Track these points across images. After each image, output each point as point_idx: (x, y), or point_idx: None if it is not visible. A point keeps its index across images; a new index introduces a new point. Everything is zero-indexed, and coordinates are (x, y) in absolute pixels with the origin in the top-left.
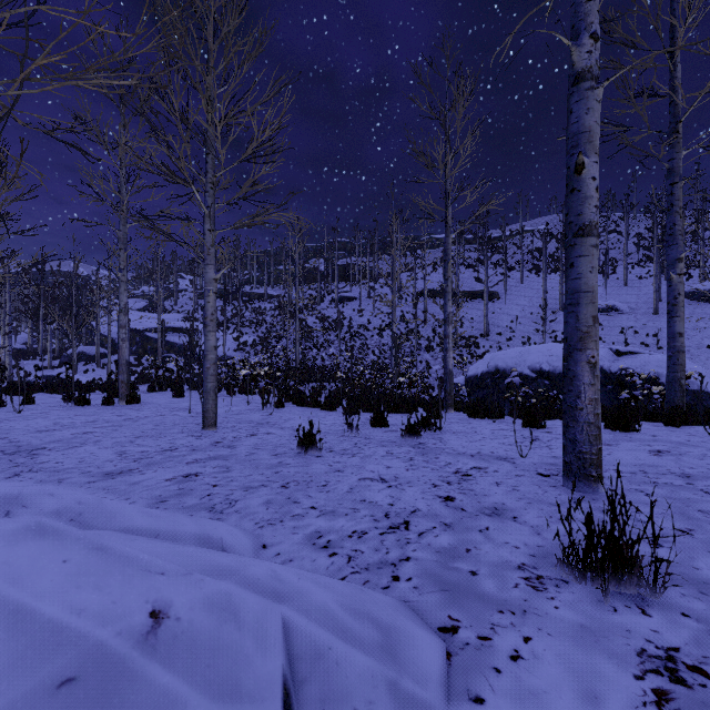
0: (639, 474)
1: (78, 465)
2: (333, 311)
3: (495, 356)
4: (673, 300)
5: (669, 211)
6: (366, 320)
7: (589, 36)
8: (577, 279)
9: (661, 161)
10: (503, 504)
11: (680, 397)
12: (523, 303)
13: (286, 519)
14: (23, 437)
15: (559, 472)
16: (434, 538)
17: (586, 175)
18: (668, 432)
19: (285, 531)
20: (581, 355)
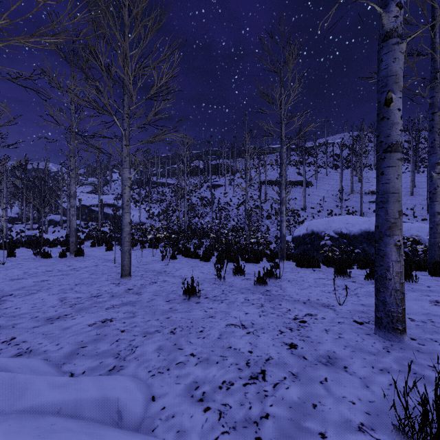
0: (428, 323)
1: (30, 310)
2: (208, 193)
3: (311, 223)
4: (434, 190)
5: (431, 131)
6: (229, 199)
7: (396, 4)
8: (386, 183)
9: (425, 98)
10: (333, 352)
11: (438, 255)
12: (327, 188)
13: (172, 367)
14: (0, 285)
15: (369, 319)
16: (286, 391)
17: (393, 107)
18: (435, 281)
19: (170, 381)
20: (390, 239)
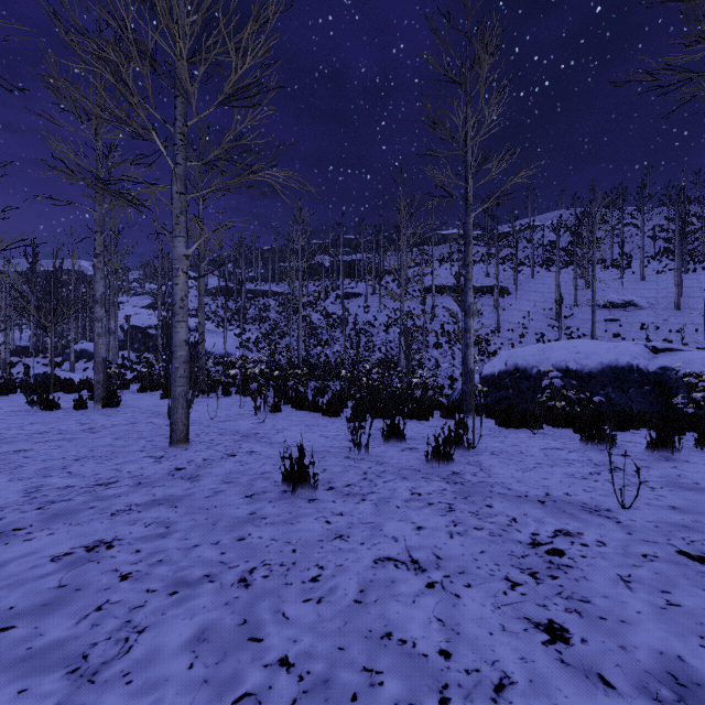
0: None
1: None
2: (338, 307)
3: (513, 353)
4: None
5: None
6: (372, 316)
7: None
8: None
9: None
10: (679, 658)
11: None
12: (534, 298)
13: None
14: None
15: None
16: None
17: None
18: None
19: None
20: None
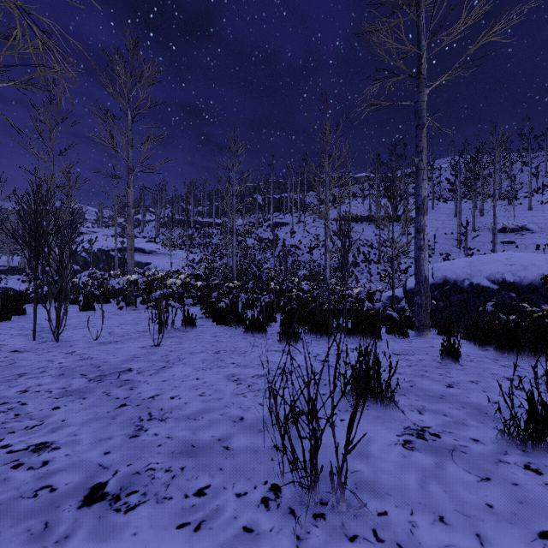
0: None
1: None
2: (269, 234)
3: (440, 267)
4: None
5: None
6: (297, 240)
7: None
8: None
9: None
10: None
11: None
12: (436, 225)
13: None
14: None
15: None
16: None
17: None
18: None
19: None
20: None
